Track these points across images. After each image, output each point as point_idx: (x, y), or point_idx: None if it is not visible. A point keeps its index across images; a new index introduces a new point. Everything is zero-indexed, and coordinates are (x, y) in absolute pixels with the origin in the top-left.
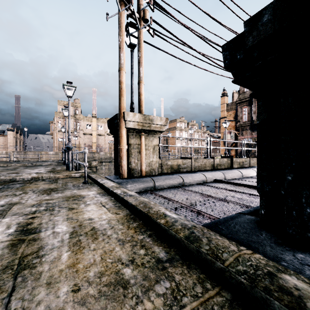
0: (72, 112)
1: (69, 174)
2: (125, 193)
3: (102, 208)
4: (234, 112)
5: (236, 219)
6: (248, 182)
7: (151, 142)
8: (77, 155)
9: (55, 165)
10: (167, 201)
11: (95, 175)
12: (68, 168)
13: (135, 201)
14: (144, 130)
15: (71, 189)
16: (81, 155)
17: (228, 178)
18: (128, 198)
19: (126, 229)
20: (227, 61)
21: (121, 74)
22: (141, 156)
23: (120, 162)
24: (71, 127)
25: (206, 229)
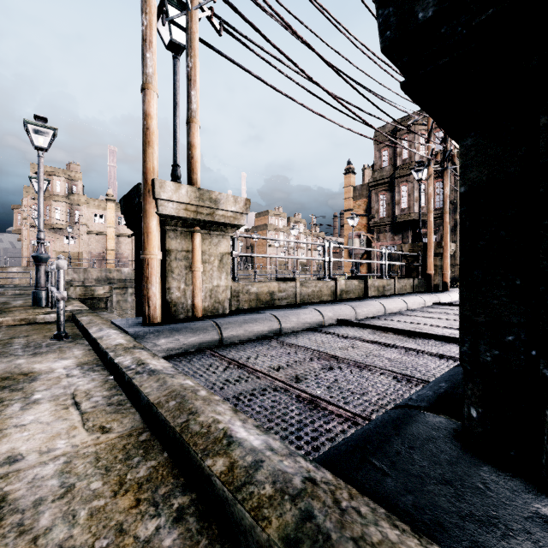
0: (63, 188)
1: (29, 317)
2: (140, 364)
3: (69, 411)
4: (366, 201)
5: (406, 428)
6: (398, 323)
7: (215, 247)
8: (52, 274)
9: (14, 295)
10: (245, 375)
11: (90, 317)
12: (37, 302)
13: (160, 389)
14: (200, 221)
15: (15, 354)
16: (82, 275)
17: (362, 316)
18: (142, 382)
19: (110, 496)
20: (391, 32)
21: (147, 98)
22: (194, 276)
23: (146, 289)
24: (61, 219)
25: (345, 488)
